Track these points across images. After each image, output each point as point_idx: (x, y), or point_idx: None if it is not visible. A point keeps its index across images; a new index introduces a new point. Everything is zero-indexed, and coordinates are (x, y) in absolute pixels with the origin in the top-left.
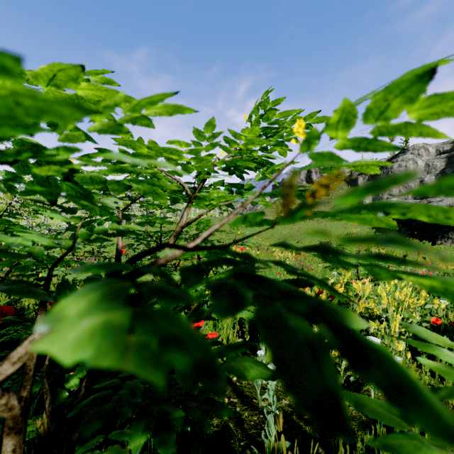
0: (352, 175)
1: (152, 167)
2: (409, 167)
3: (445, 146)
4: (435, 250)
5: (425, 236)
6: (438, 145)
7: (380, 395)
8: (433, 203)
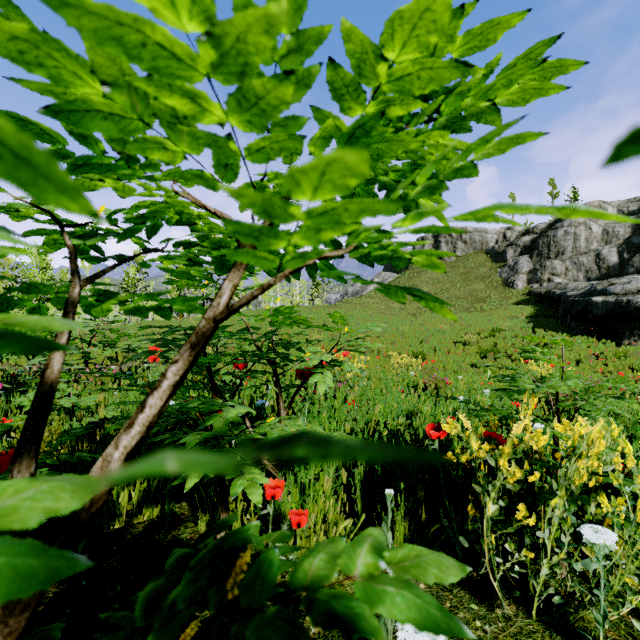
0: (498, 246)
1: (156, 179)
2: (580, 235)
3: (631, 205)
4: (621, 353)
5: (606, 333)
6: (620, 203)
7: (607, 628)
8: (617, 285)
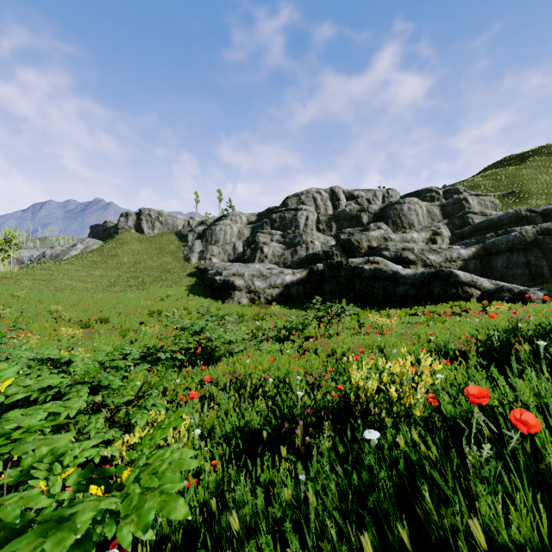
0: (183, 230)
1: None
2: (227, 232)
3: (253, 217)
4: (219, 308)
5: (220, 296)
6: (248, 215)
7: None
8: (226, 271)
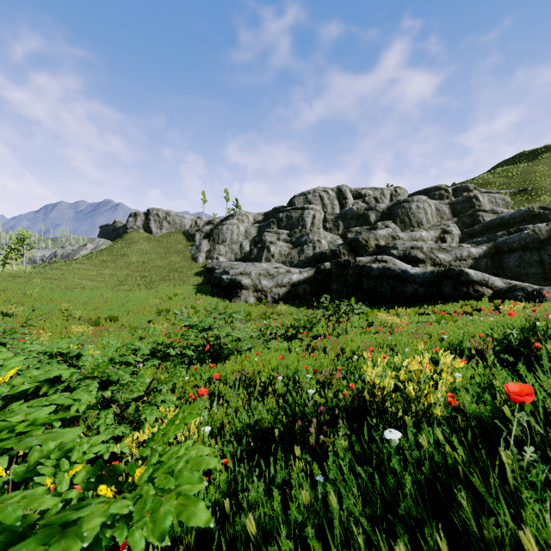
0: (191, 230)
1: None
2: (234, 231)
3: (259, 217)
4: (226, 307)
5: (228, 295)
6: (255, 214)
7: None
8: (233, 270)
